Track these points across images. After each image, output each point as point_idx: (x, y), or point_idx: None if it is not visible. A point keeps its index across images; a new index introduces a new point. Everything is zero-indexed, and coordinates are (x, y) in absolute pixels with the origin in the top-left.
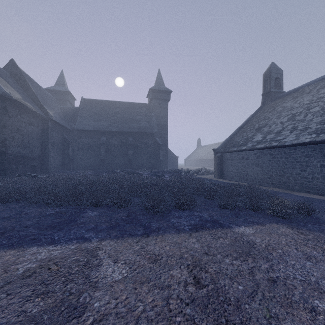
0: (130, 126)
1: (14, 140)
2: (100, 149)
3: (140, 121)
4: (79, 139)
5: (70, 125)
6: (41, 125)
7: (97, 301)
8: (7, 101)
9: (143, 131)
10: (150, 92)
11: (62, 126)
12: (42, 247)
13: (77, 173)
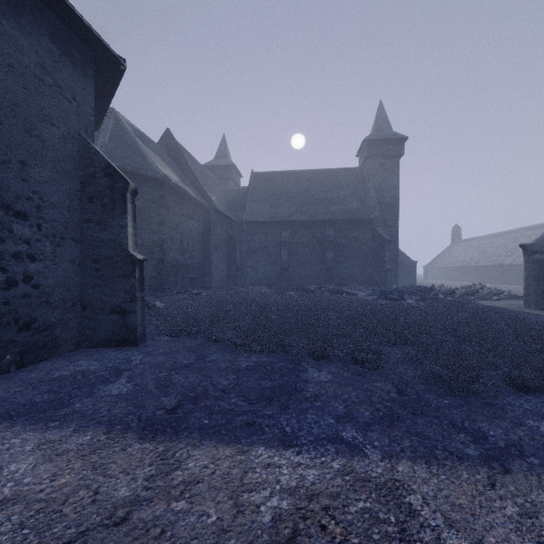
0: (328, 210)
1: (172, 242)
2: (280, 251)
3: (346, 199)
4: (249, 237)
5: (236, 215)
6: (202, 218)
7: None
8: (166, 187)
9: (352, 218)
10: (363, 146)
11: (227, 217)
12: (275, 451)
13: (250, 291)
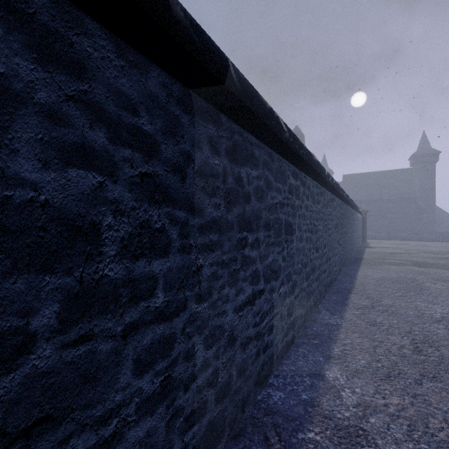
0: (389, 193)
1: None
2: None
3: (400, 187)
4: None
5: None
6: None
7: (395, 241)
8: None
9: (403, 197)
10: (411, 157)
11: None
12: (379, 240)
13: None
